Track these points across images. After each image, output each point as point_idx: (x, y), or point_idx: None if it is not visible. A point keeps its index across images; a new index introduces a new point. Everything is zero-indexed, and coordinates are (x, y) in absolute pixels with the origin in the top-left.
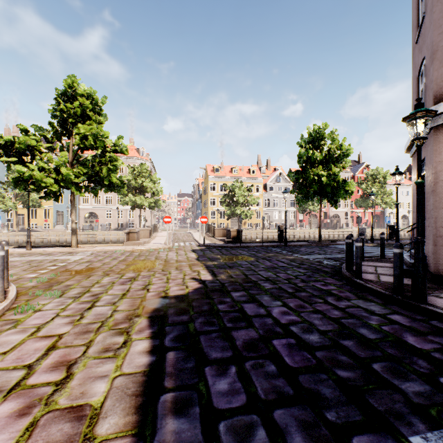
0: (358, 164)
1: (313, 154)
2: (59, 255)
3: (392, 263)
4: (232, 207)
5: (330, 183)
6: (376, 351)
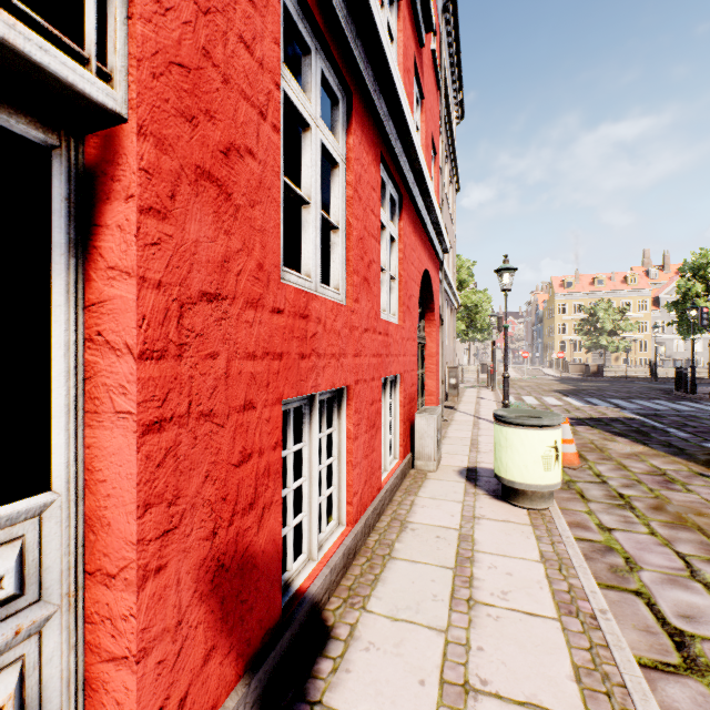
0: None
1: (694, 286)
2: None
3: None
4: (594, 336)
5: None
6: (641, 398)
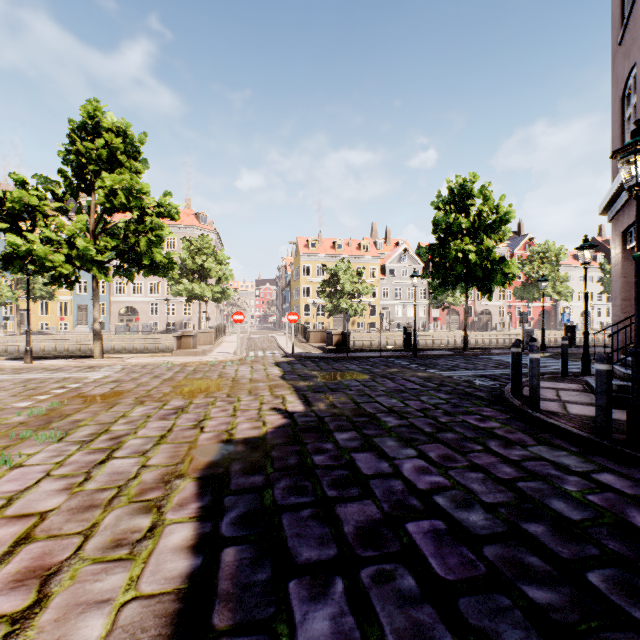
0: (519, 236)
1: (456, 220)
2: (74, 370)
3: (580, 384)
4: (335, 299)
5: (481, 262)
6: (588, 545)
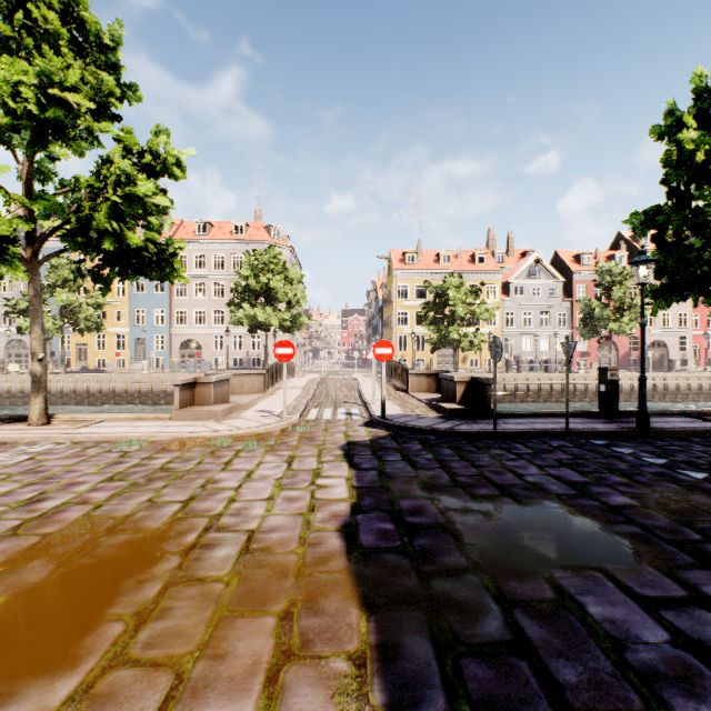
0: None
1: None
2: None
3: None
4: (443, 326)
5: None
6: None
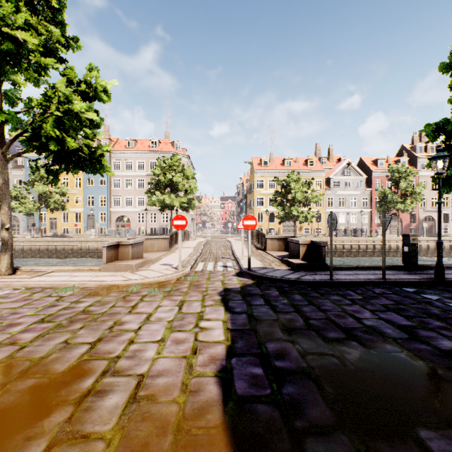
0: None
1: None
2: None
3: None
4: (287, 207)
5: None
6: None
